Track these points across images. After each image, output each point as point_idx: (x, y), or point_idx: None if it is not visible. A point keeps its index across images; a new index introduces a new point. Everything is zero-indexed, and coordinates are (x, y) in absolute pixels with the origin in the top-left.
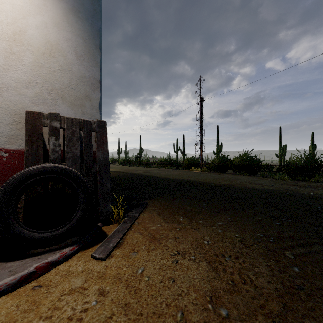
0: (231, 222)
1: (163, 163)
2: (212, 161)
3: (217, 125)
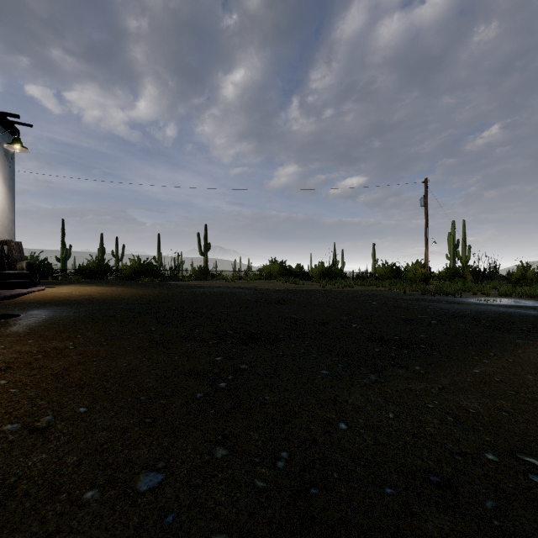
0: (78, 284)
1: None
2: None
3: None
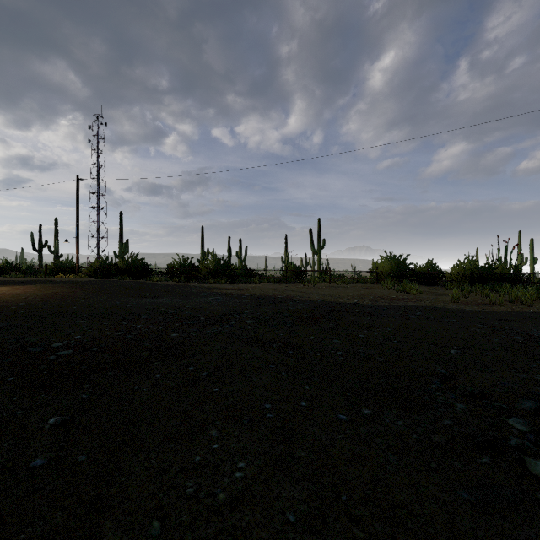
0: (38, 285)
1: (2, 269)
2: (91, 264)
3: (120, 211)
